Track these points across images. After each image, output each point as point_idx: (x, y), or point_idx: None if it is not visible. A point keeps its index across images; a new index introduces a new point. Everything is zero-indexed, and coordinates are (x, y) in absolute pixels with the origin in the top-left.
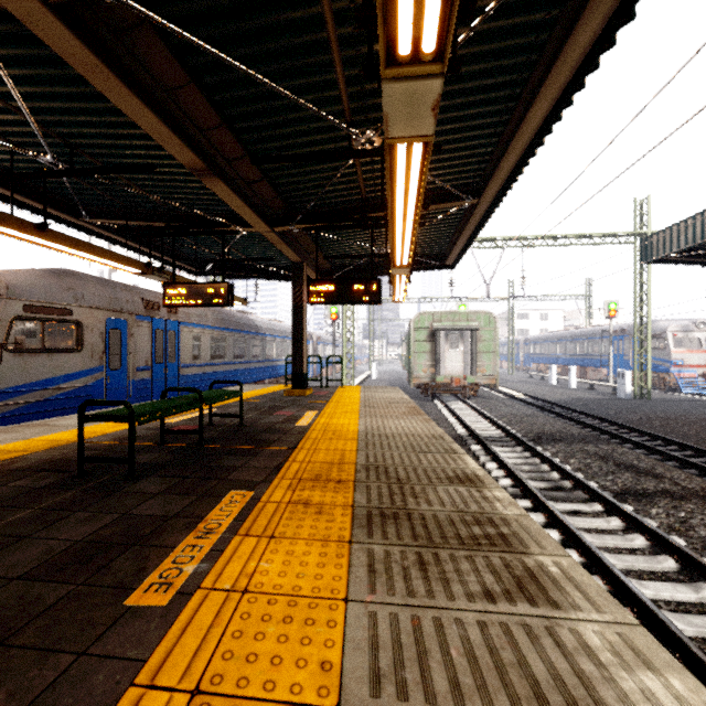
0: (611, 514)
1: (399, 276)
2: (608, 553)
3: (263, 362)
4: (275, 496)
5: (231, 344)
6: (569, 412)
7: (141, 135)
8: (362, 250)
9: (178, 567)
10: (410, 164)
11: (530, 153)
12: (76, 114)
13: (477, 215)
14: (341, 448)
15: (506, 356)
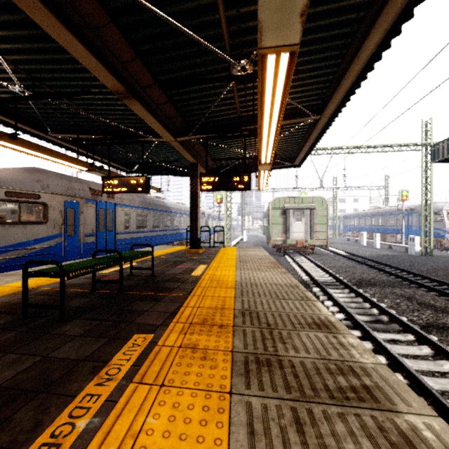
0: (421, 342)
1: (263, 171)
2: (424, 375)
3: (172, 230)
4: (169, 340)
5: (150, 219)
6: (378, 264)
7: (81, 69)
8: (237, 155)
9: (72, 422)
10: (277, 77)
11: (362, 77)
12: (33, 53)
13: (318, 128)
14: (223, 295)
15: (331, 227)
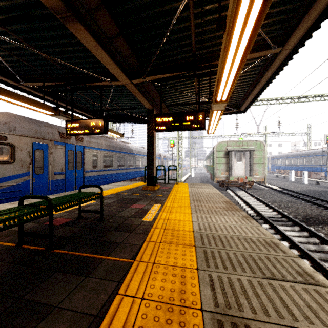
0: None
1: (216, 113)
2: None
3: (134, 168)
4: None
5: (116, 159)
6: (313, 199)
7: None
8: (189, 102)
9: None
10: None
11: None
12: None
13: (275, 65)
14: (180, 262)
15: None
